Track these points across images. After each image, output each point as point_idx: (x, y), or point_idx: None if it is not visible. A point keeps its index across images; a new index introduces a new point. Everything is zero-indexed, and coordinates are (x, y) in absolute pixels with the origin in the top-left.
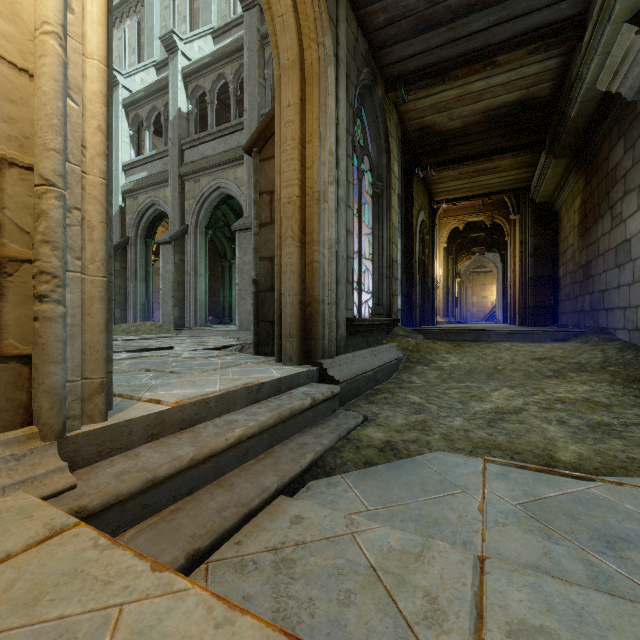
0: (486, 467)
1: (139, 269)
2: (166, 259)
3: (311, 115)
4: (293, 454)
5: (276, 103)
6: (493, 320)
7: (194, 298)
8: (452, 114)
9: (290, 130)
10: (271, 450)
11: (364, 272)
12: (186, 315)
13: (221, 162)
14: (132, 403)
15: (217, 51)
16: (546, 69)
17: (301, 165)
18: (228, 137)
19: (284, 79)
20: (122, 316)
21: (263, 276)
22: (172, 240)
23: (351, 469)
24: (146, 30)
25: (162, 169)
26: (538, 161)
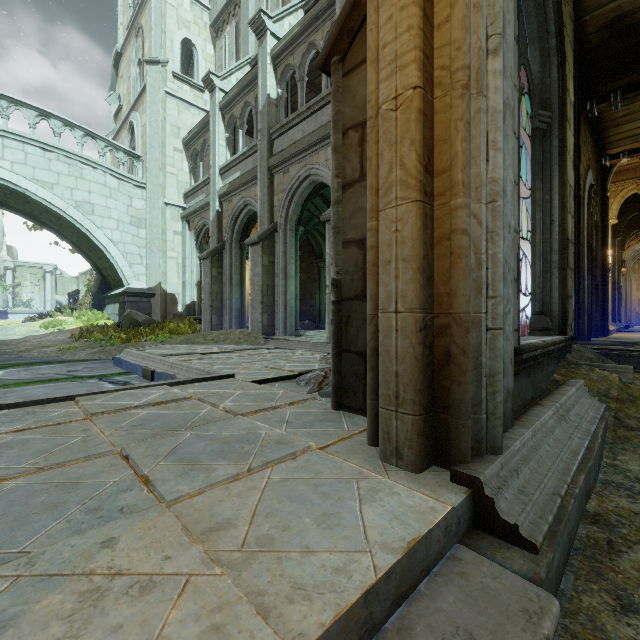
0: None
1: (234, 274)
2: (255, 261)
3: None
4: None
5: None
6: None
7: (283, 303)
8: None
9: None
10: None
11: None
12: (275, 322)
13: (310, 144)
14: None
15: (306, 16)
16: None
17: (423, 17)
18: (318, 113)
19: None
20: (219, 322)
21: (348, 273)
22: (260, 240)
23: None
24: (242, 29)
25: (253, 166)
26: None
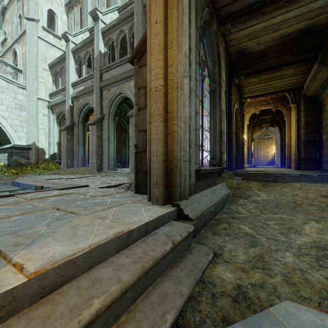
0: None
1: (80, 139)
2: (92, 133)
3: (172, 29)
4: (154, 314)
5: (148, 24)
6: (272, 164)
7: (108, 154)
8: (259, 40)
9: (157, 39)
10: (134, 306)
11: (204, 139)
12: (103, 163)
13: (122, 78)
14: None
15: (119, 17)
16: (327, 3)
17: (164, 64)
18: (125, 64)
19: (153, 4)
20: (71, 164)
21: (140, 142)
22: (96, 122)
23: None
24: (84, 12)
25: (91, 84)
26: (311, 70)
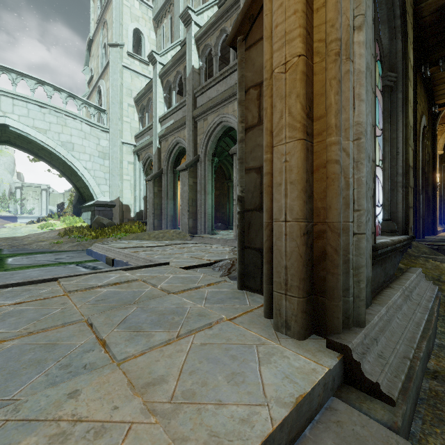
0: None
1: (169, 191)
2: (183, 182)
3: None
4: None
5: None
6: None
7: (203, 211)
8: None
9: None
10: None
11: None
12: (198, 225)
13: (222, 100)
14: None
15: (219, 10)
16: None
17: (306, 3)
18: (228, 78)
19: None
20: (159, 224)
21: (249, 192)
22: (187, 167)
23: None
24: (175, 21)
25: (182, 116)
26: None
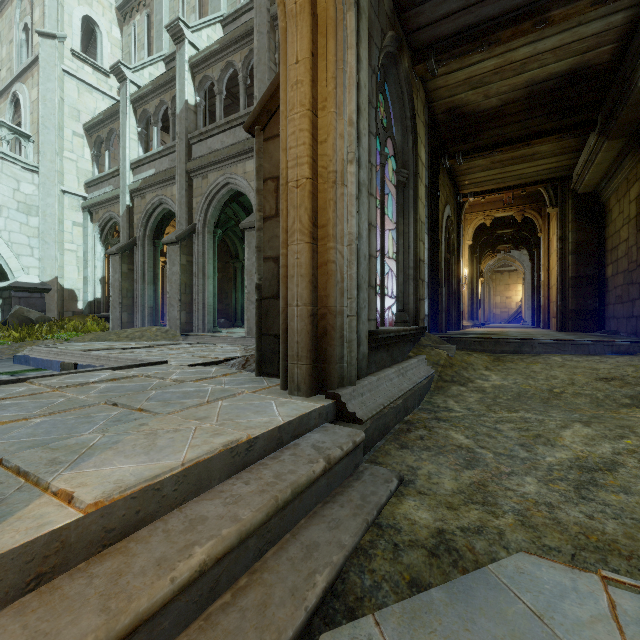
0: (612, 598)
1: (147, 271)
2: (172, 260)
3: (325, 74)
4: (294, 575)
5: (281, 63)
6: (518, 321)
7: (202, 301)
8: (488, 90)
9: (298, 93)
10: (260, 564)
11: (386, 273)
12: (194, 320)
13: (229, 156)
14: (29, 498)
15: (225, 37)
16: (609, 27)
17: (312, 138)
18: (237, 129)
19: (291, 29)
20: (130, 320)
21: (267, 280)
22: (178, 240)
23: (389, 599)
24: (155, 23)
25: (169, 166)
26: (584, 145)
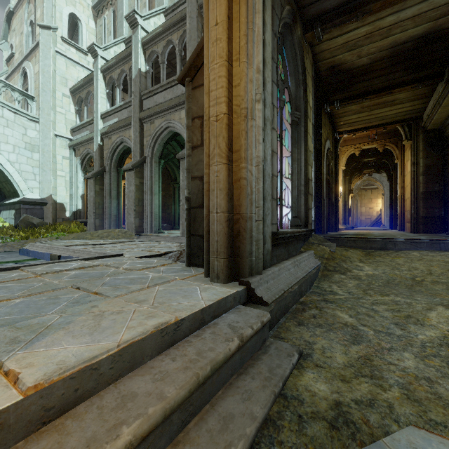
0: None
1: (112, 190)
2: (129, 182)
3: (238, 33)
4: (212, 448)
5: (205, 27)
6: (378, 225)
7: (150, 211)
8: (361, 51)
9: (217, 48)
10: (183, 435)
11: (283, 189)
12: (144, 224)
13: (169, 107)
14: None
15: (166, 22)
16: None
17: (228, 82)
18: (174, 87)
19: None
20: (101, 224)
21: (194, 194)
22: (134, 168)
23: None
24: (118, 16)
25: (128, 115)
26: (433, 92)
